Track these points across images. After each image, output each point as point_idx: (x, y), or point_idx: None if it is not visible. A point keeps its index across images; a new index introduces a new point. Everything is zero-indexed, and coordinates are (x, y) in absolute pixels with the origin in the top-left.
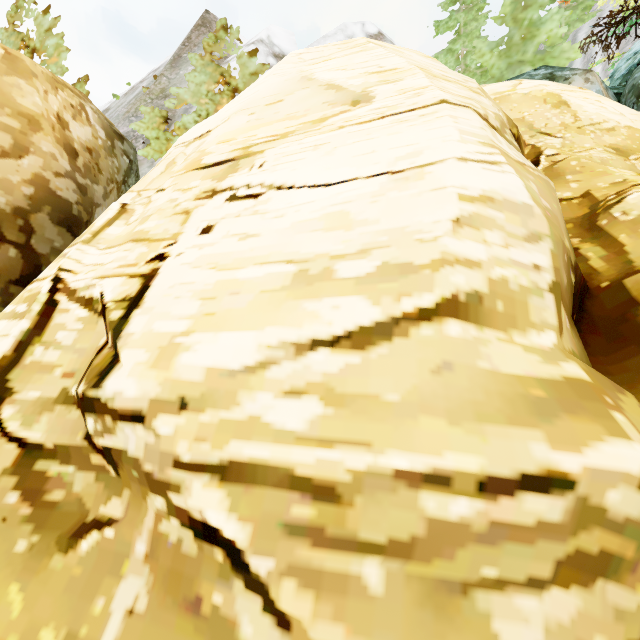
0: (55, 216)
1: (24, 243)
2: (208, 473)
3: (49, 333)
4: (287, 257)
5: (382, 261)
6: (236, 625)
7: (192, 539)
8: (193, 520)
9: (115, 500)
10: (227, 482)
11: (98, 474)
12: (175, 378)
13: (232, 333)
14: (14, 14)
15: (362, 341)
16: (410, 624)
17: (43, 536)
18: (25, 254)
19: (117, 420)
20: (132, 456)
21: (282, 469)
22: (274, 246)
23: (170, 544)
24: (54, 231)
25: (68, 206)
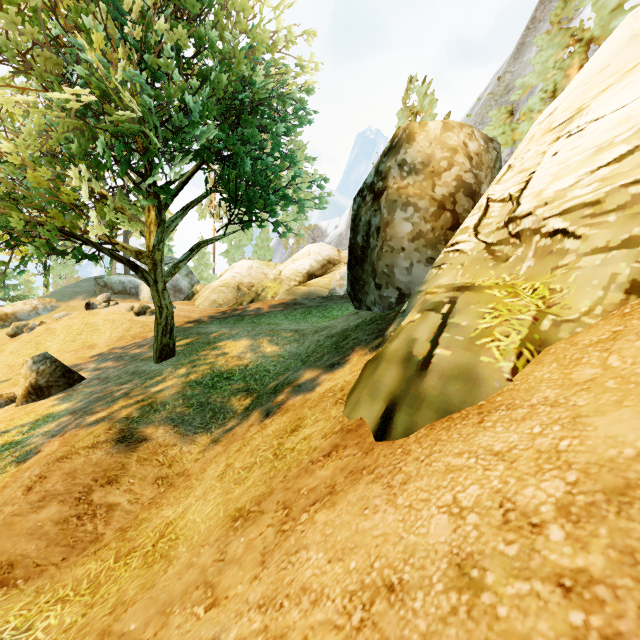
0: (465, 193)
1: (452, 209)
2: (555, 216)
3: (488, 215)
4: (593, 147)
5: (638, 128)
6: (564, 247)
7: (549, 240)
8: (550, 233)
9: (519, 249)
10: (561, 216)
11: (512, 245)
12: (542, 198)
13: (564, 178)
14: (405, 97)
15: (620, 160)
16: (621, 223)
17: (496, 262)
18: (453, 215)
19: (521, 220)
20: (527, 228)
21: (581, 204)
22: (587, 146)
23: (541, 247)
24: (464, 200)
25: (470, 186)
